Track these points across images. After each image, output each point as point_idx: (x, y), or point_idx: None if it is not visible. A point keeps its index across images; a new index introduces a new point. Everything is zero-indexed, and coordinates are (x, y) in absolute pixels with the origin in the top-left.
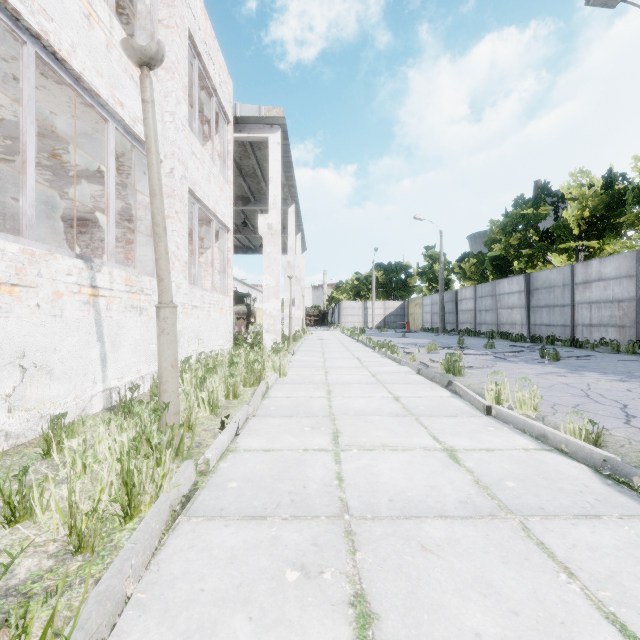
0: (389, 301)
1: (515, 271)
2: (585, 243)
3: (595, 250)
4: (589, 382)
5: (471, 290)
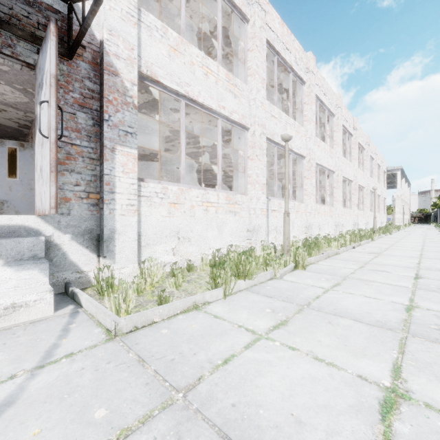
0: None
1: None
2: None
3: None
4: None
5: None
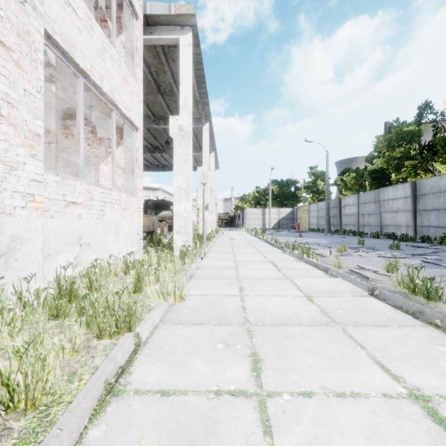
0: (282, 208)
1: (393, 181)
2: None
3: None
4: None
5: (354, 198)
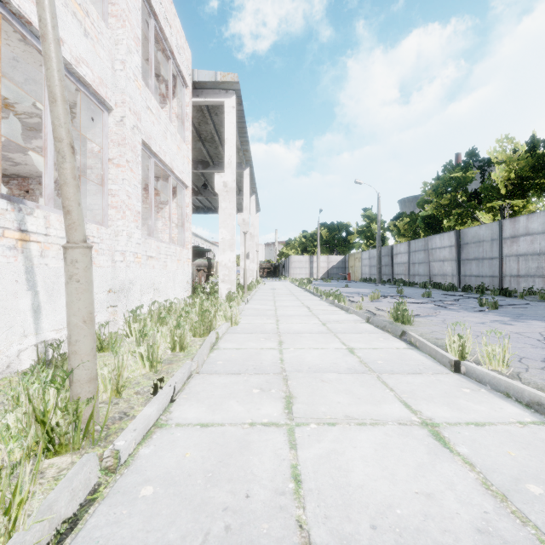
0: (332, 256)
1: (445, 228)
2: (511, 202)
3: (520, 208)
4: (540, 331)
5: (405, 245)
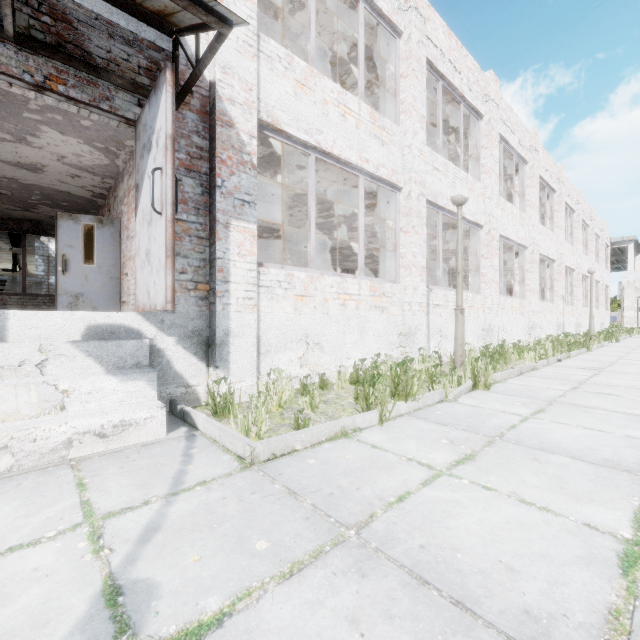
0: None
1: None
2: None
3: None
4: None
5: None
